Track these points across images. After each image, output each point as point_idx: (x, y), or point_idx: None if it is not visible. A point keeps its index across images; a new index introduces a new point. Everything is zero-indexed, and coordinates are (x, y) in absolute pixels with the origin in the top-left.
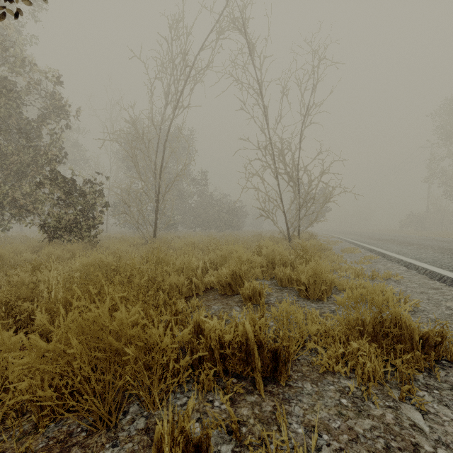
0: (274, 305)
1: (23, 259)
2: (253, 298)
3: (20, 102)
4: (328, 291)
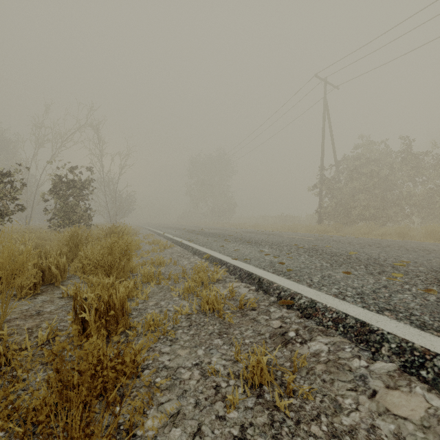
0: None
1: None
2: None
3: None
4: None
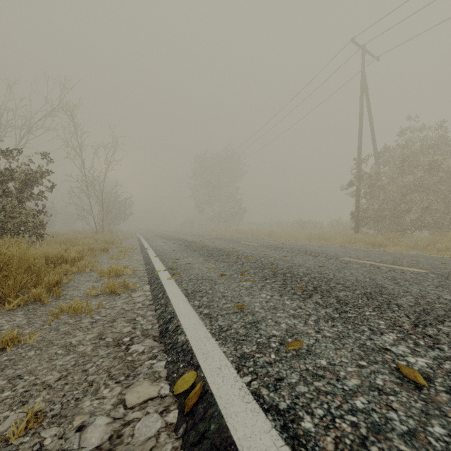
0: None
1: None
2: None
3: None
4: None
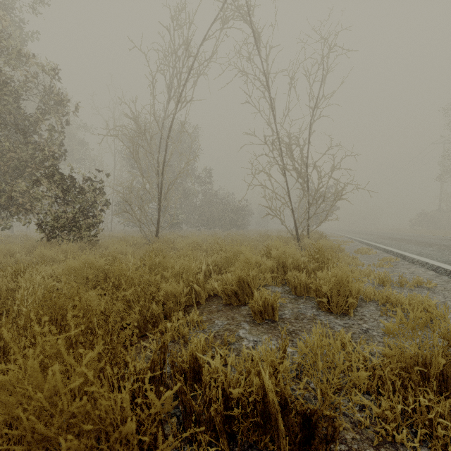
0: (290, 321)
1: (16, 260)
2: (265, 312)
3: (17, 97)
4: (353, 303)
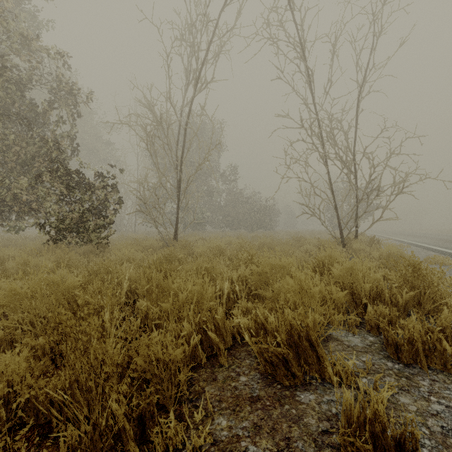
0: None
1: (3, 268)
2: (373, 446)
3: (24, 86)
4: None
